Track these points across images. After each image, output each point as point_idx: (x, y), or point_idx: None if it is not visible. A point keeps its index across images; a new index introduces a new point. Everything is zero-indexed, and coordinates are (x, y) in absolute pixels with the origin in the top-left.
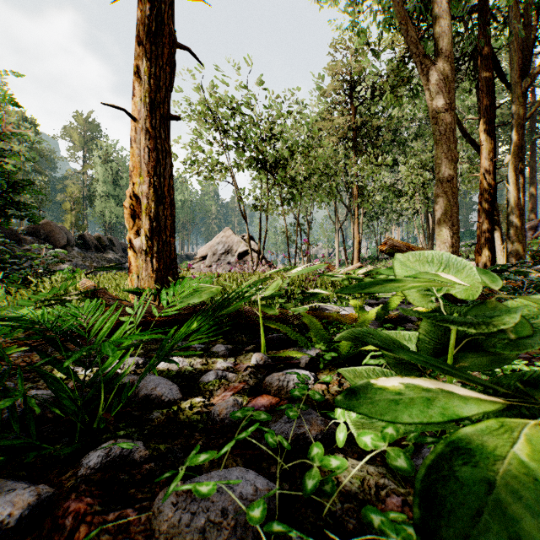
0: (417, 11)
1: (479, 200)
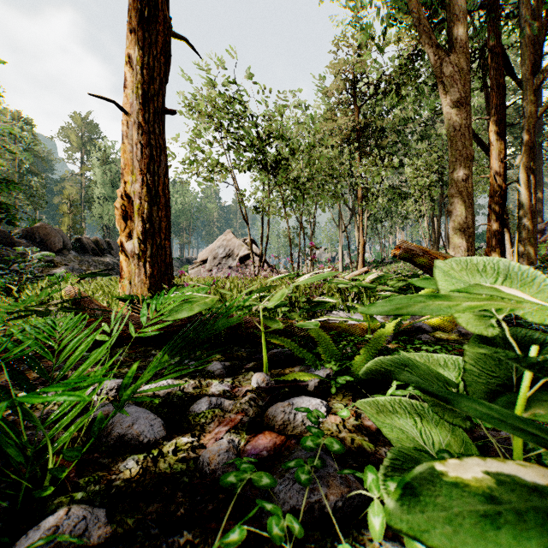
0: (428, 1)
1: (489, 202)
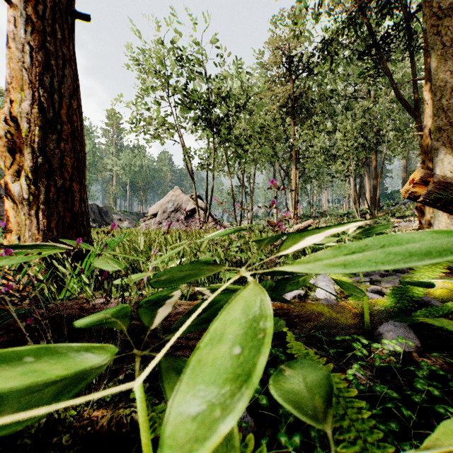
0: None
1: (422, 158)
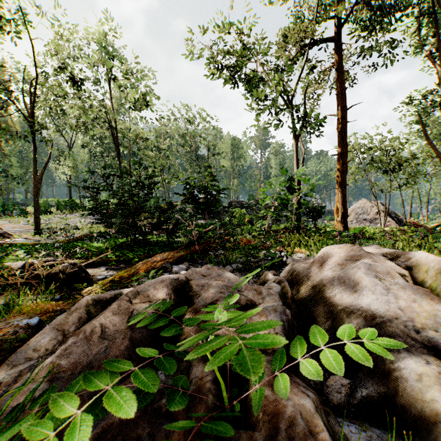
0: None
1: None
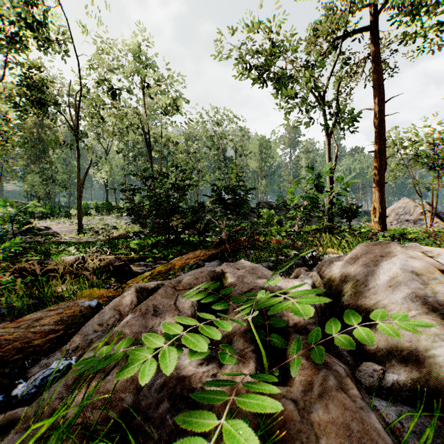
0: None
1: None
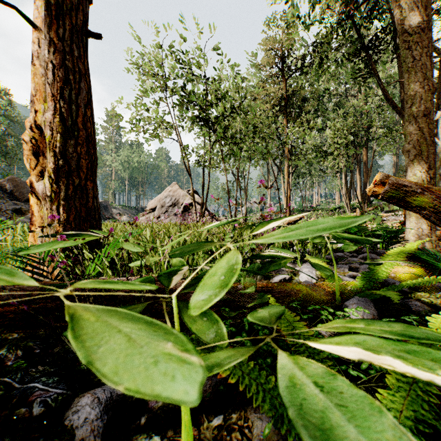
0: None
1: None
